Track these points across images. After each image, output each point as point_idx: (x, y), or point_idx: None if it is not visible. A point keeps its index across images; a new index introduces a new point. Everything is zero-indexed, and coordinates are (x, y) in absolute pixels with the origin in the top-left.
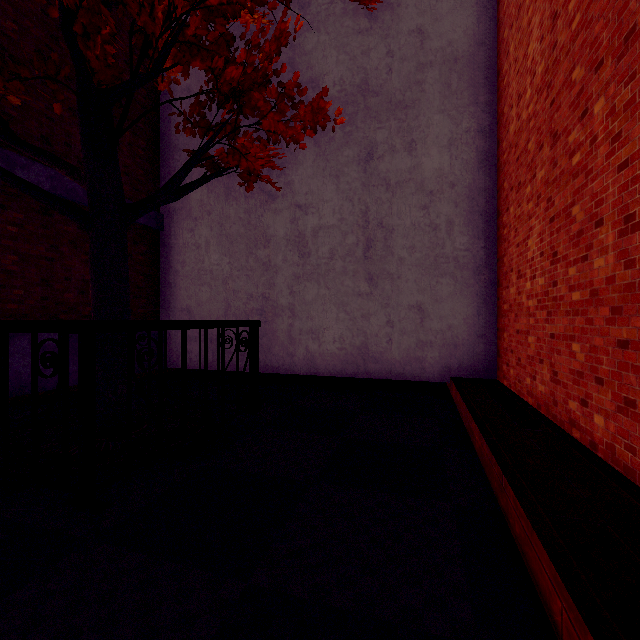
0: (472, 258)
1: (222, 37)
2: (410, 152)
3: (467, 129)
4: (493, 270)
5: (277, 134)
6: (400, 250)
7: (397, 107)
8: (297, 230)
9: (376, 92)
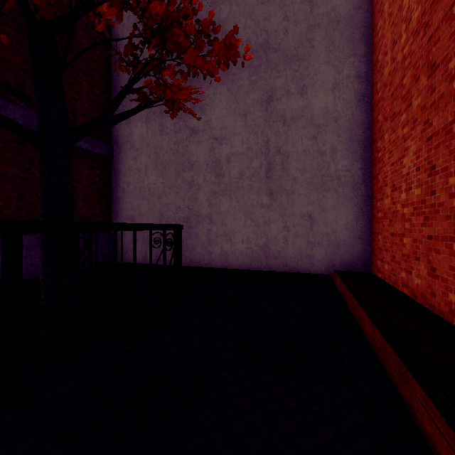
0: (351, 177)
1: None
2: (302, 95)
3: (347, 75)
4: (368, 186)
5: (196, 67)
6: (294, 171)
7: (292, 60)
8: (214, 157)
9: (275, 49)
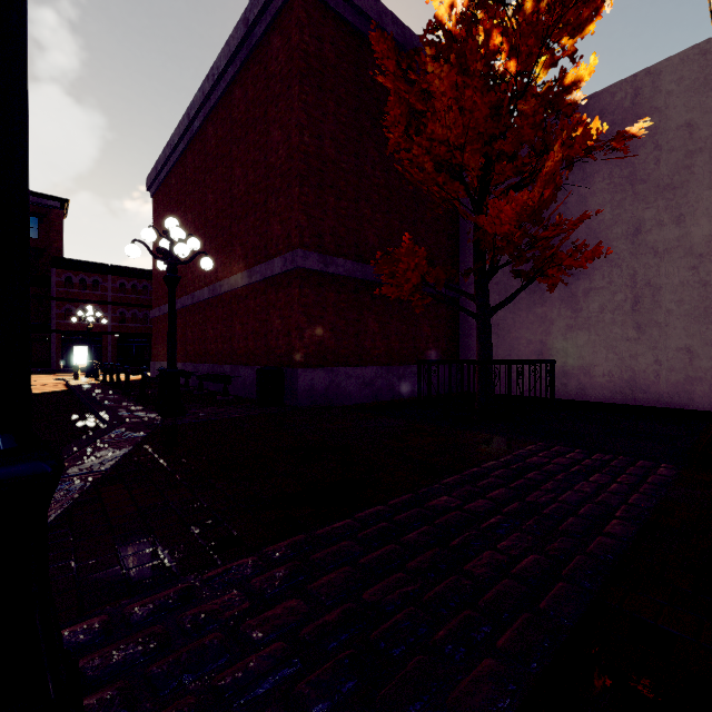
0: None
1: (539, 221)
2: (678, 224)
3: None
4: None
5: (571, 266)
6: (668, 304)
7: (665, 189)
8: (570, 292)
9: (643, 180)
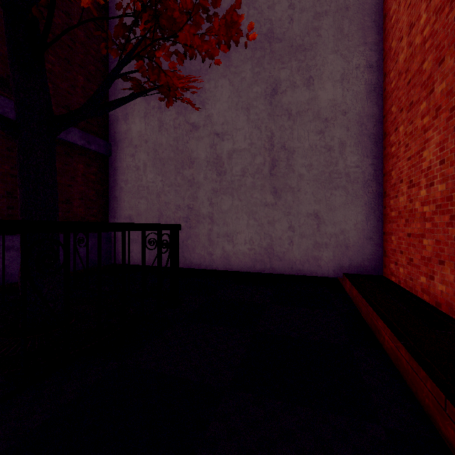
0: (361, 173)
1: None
2: (308, 87)
3: (357, 65)
4: (380, 183)
5: (193, 48)
6: (300, 168)
7: (297, 50)
8: (215, 153)
9: (280, 39)
